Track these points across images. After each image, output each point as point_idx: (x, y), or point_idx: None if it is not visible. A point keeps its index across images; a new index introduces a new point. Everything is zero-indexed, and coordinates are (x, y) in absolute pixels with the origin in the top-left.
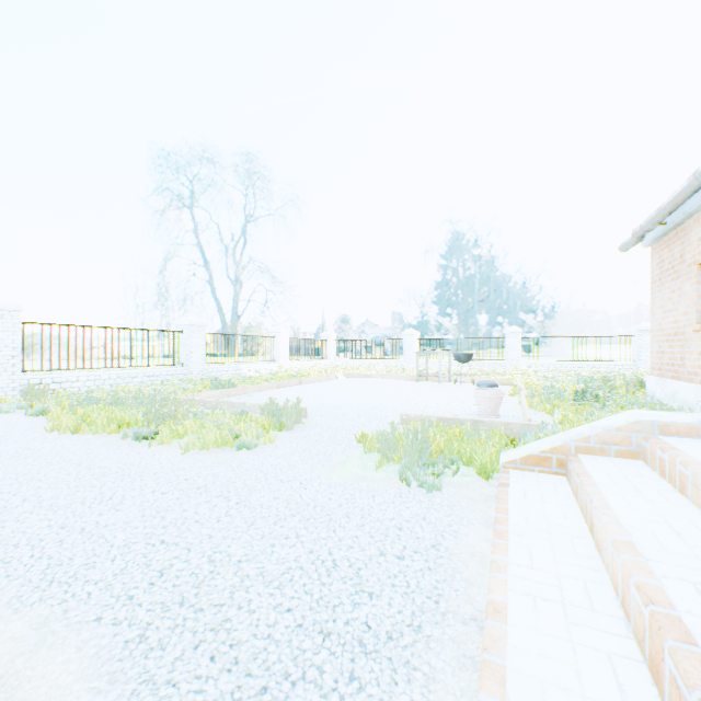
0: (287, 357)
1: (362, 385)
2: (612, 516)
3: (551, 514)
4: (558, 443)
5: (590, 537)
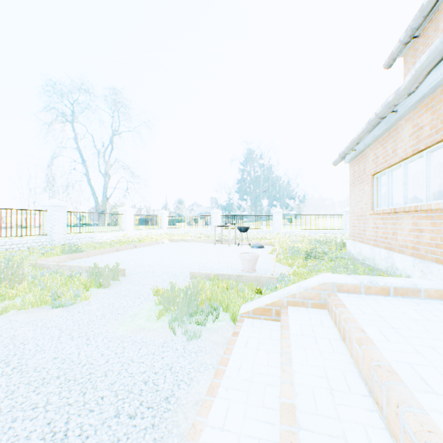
0: (132, 228)
1: (177, 247)
2: (290, 373)
3: (259, 361)
4: (276, 298)
5: (279, 384)
